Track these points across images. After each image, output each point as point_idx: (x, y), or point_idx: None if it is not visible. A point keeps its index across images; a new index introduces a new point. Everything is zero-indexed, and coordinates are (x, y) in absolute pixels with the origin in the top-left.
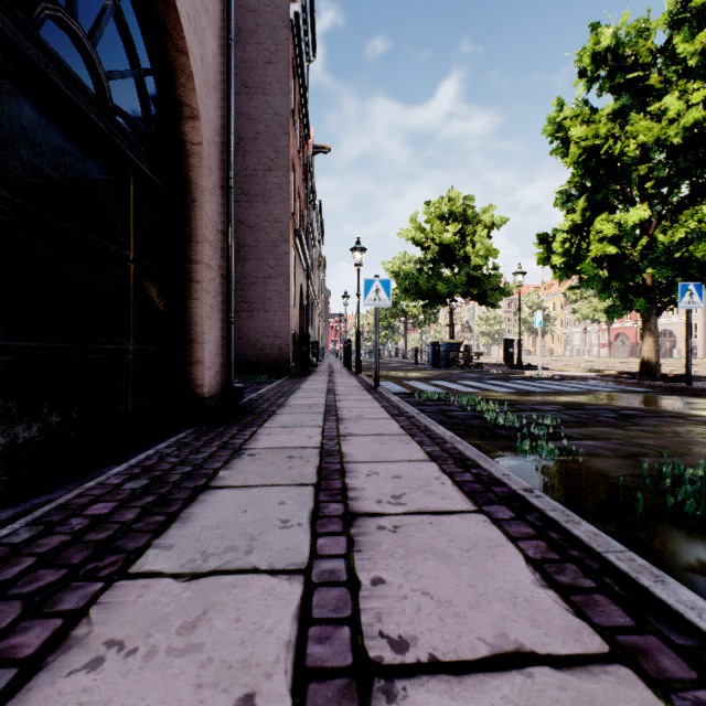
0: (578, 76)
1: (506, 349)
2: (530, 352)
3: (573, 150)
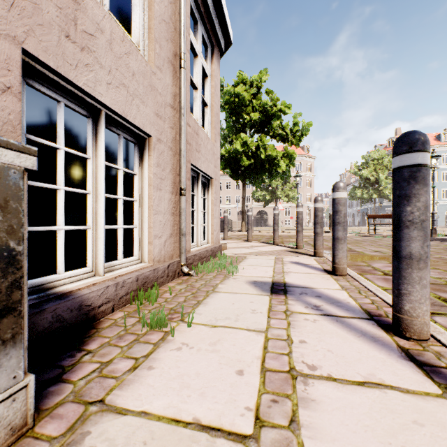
0: None
1: None
2: None
3: None
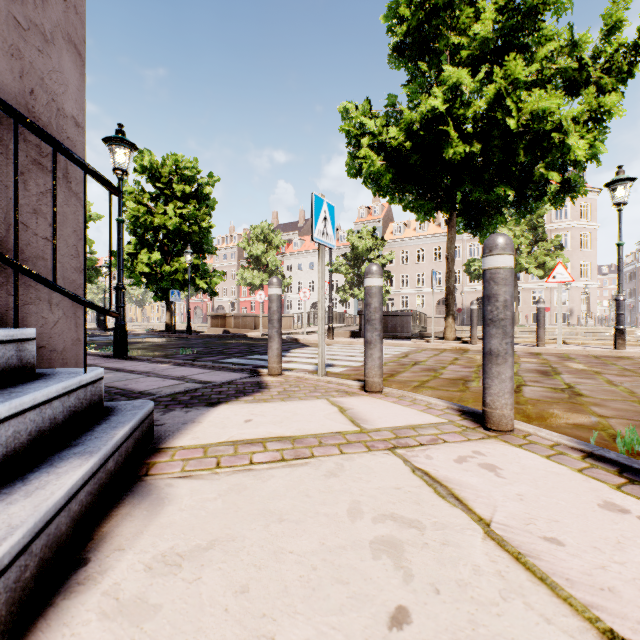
0: (134, 171)
1: (99, 317)
2: (133, 319)
3: (128, 214)
